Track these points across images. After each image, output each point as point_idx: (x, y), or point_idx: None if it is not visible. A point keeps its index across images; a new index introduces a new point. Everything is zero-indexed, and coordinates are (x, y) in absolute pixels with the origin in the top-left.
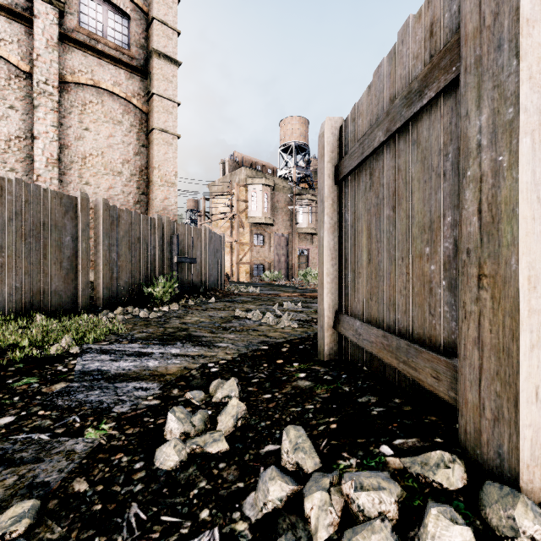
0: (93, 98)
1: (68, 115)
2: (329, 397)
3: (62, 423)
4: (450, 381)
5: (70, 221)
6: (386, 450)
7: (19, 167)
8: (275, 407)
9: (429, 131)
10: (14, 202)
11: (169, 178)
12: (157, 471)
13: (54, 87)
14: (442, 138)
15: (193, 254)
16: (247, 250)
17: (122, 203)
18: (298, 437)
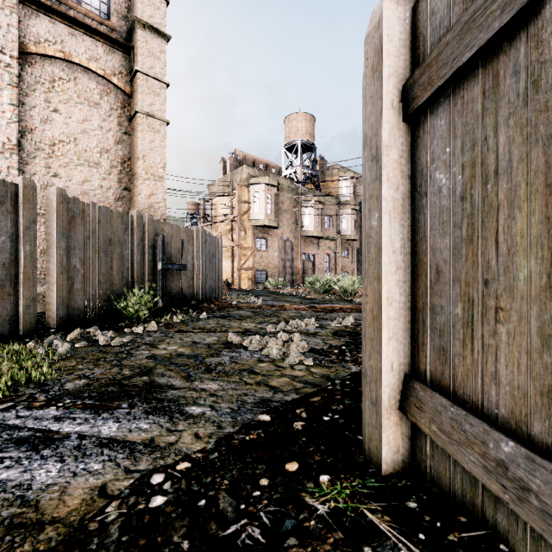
0: (63, 74)
1: (32, 93)
2: None
3: None
4: None
5: (6, 215)
6: None
7: None
8: None
9: None
10: None
11: (156, 171)
12: None
13: (12, 57)
14: None
15: (183, 259)
16: (249, 255)
17: (100, 199)
18: None
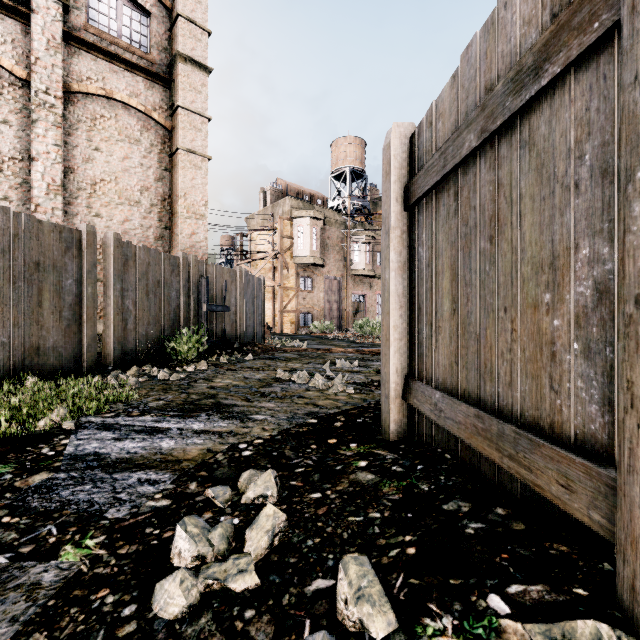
0: (105, 111)
1: (75, 132)
2: (401, 500)
3: (31, 537)
4: (593, 496)
5: (72, 260)
6: (498, 605)
7: (14, 195)
8: (327, 515)
9: (551, 125)
10: (0, 236)
11: (197, 209)
12: (154, 621)
13: (57, 97)
14: (573, 132)
15: (227, 300)
16: (292, 296)
17: (141, 239)
18: (362, 576)
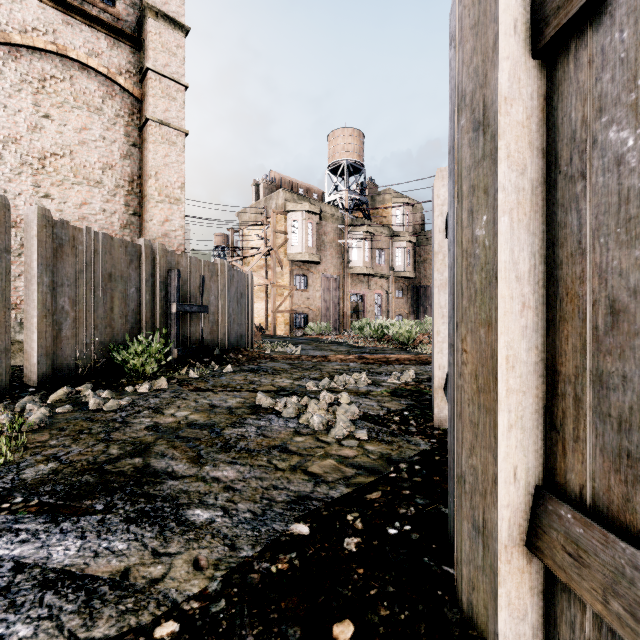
0: (57, 71)
1: (17, 93)
2: None
3: None
4: None
5: None
6: None
7: None
8: None
9: None
10: None
11: (171, 192)
12: None
13: None
14: None
15: (205, 299)
16: (286, 295)
17: (103, 226)
18: None
